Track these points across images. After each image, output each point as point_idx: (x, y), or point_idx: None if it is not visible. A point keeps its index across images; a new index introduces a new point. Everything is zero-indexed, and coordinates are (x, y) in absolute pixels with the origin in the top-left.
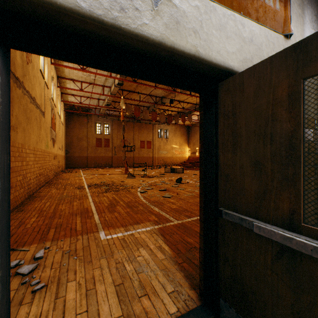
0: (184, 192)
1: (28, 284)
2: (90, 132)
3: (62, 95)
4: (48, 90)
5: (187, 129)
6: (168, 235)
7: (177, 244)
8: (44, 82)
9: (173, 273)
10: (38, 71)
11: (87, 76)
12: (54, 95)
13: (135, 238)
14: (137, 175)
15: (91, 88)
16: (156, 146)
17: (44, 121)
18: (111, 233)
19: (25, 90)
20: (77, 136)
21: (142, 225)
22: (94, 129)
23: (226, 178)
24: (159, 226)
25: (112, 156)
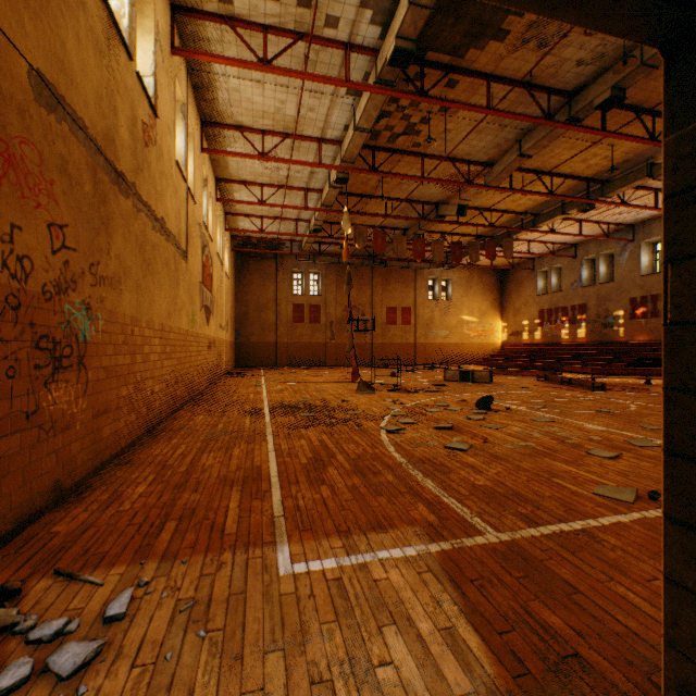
0: (501, 435)
1: None
2: (282, 292)
3: (226, 217)
4: (195, 205)
5: (499, 278)
6: (474, 585)
7: (509, 630)
8: (186, 189)
9: None
10: (172, 165)
11: (273, 171)
12: (210, 216)
13: (372, 582)
14: (379, 385)
15: (281, 198)
16: (423, 320)
17: (187, 271)
18: (306, 555)
19: (140, 202)
20: (257, 301)
21: (392, 537)
22: (289, 286)
23: None
24: (443, 548)
25: (325, 342)
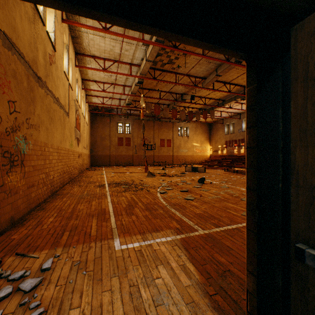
0: (207, 193)
1: (26, 306)
2: (112, 131)
3: (86, 97)
4: (72, 91)
5: (209, 127)
6: (193, 249)
7: (205, 263)
8: (68, 84)
9: (203, 312)
10: (62, 73)
11: (109, 76)
12: (79, 96)
13: (153, 250)
14: (157, 173)
15: (112, 89)
16: (176, 145)
17: (69, 121)
18: (126, 242)
19: (48, 90)
20: (101, 135)
21: (162, 234)
22: (116, 129)
23: (311, 191)
24: (182, 237)
25: (132, 154)
